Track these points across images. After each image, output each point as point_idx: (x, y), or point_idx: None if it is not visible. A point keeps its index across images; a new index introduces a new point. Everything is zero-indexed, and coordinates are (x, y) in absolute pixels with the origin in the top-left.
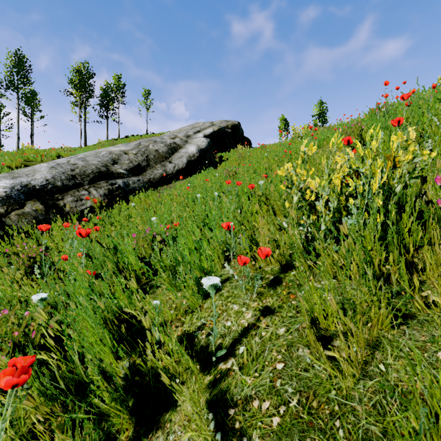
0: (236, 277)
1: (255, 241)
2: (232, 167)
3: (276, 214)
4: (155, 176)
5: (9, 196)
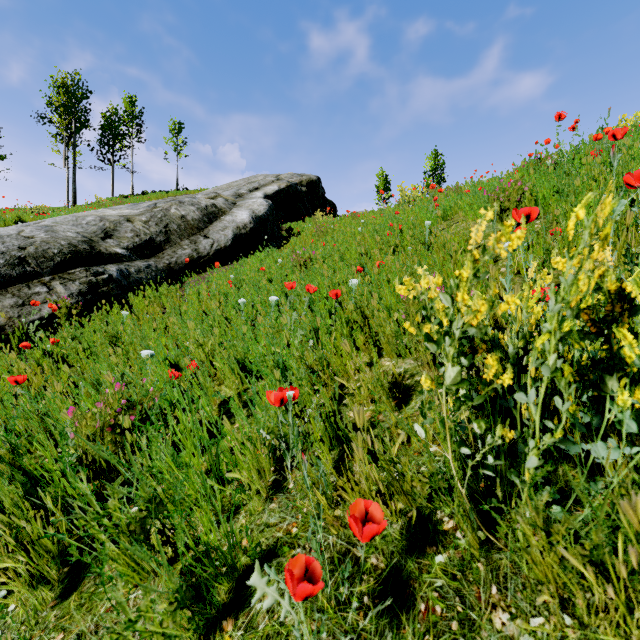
0: (285, 608)
1: (343, 433)
2: (304, 249)
3: (382, 348)
4: (179, 258)
5: None
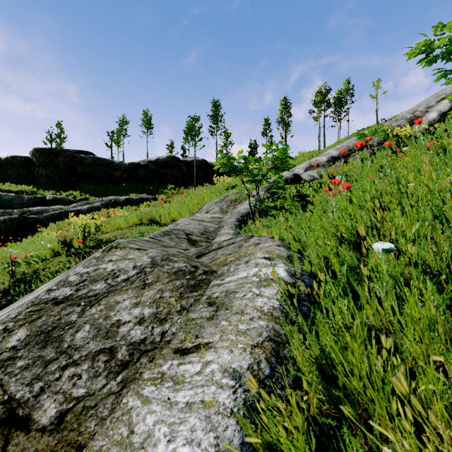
0: None
1: None
2: None
3: None
4: None
5: (328, 160)
